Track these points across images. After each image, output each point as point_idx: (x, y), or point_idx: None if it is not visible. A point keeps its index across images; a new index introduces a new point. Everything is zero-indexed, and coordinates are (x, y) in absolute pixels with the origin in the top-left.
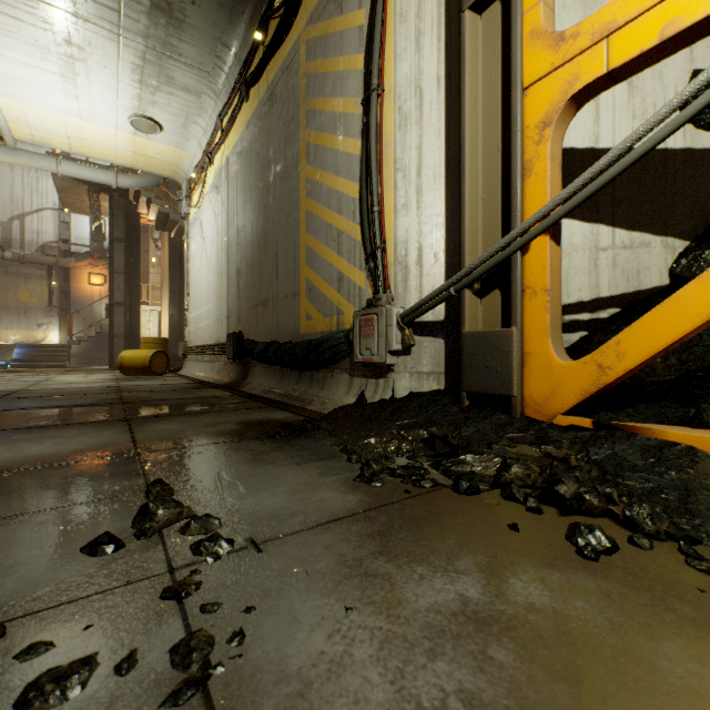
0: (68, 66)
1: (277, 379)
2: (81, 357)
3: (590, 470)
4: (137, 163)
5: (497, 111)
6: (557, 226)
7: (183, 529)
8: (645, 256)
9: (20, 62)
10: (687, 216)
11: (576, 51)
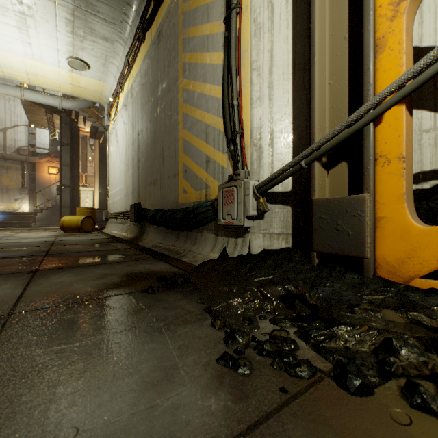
0: (21, 20)
1: (163, 237)
2: (43, 220)
3: None
4: (74, 92)
5: (344, 4)
6: (410, 98)
7: None
8: None
9: None
10: None
11: None
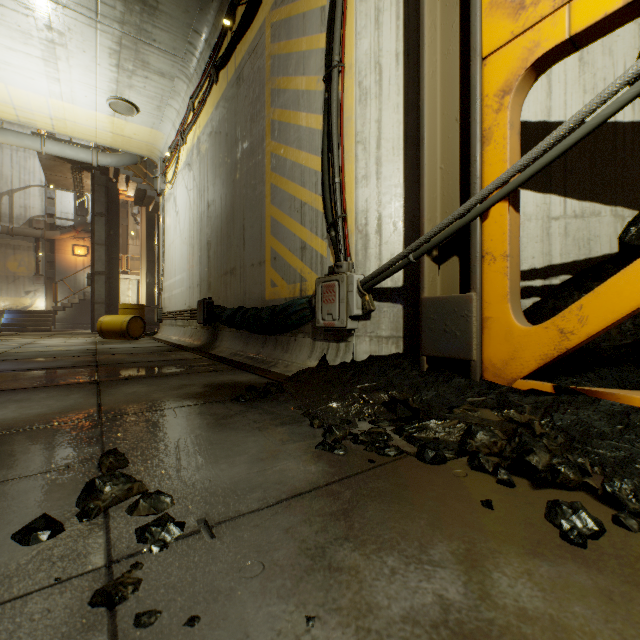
0: (49, 50)
1: (244, 343)
2: (66, 322)
3: (556, 437)
4: (115, 143)
5: (455, 83)
6: (516, 193)
7: (131, 509)
8: (595, 225)
9: (4, 46)
10: (636, 187)
11: (536, 18)
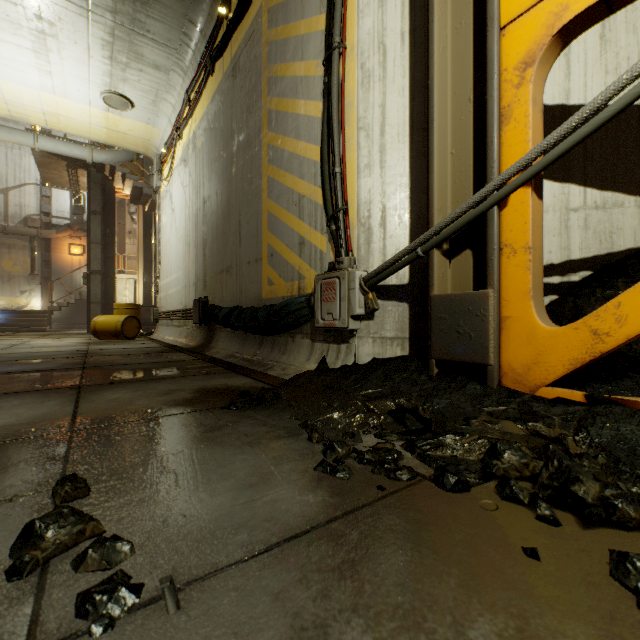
0: (39, 41)
1: (240, 344)
2: (62, 322)
3: (596, 457)
4: (110, 139)
5: (468, 59)
6: (539, 178)
7: (76, 562)
8: (618, 217)
9: None
10: None
11: None
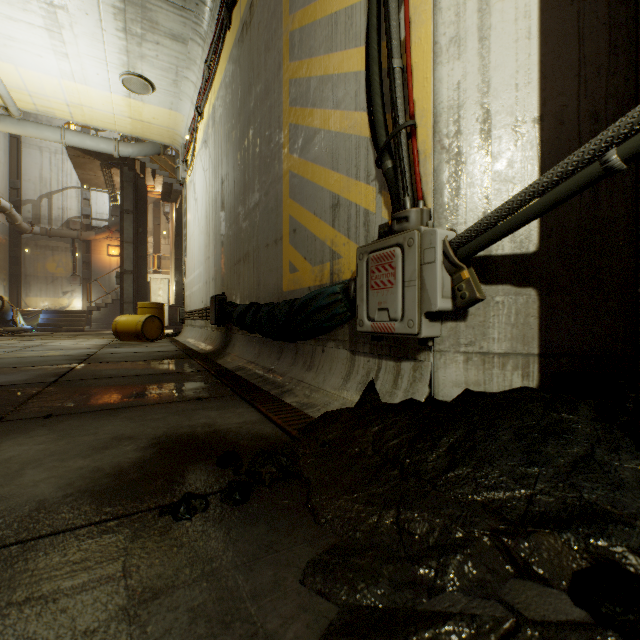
0: (50, 16)
1: (257, 351)
2: (101, 322)
3: None
4: (135, 130)
5: None
6: None
7: None
8: None
9: (4, 16)
10: None
11: None
